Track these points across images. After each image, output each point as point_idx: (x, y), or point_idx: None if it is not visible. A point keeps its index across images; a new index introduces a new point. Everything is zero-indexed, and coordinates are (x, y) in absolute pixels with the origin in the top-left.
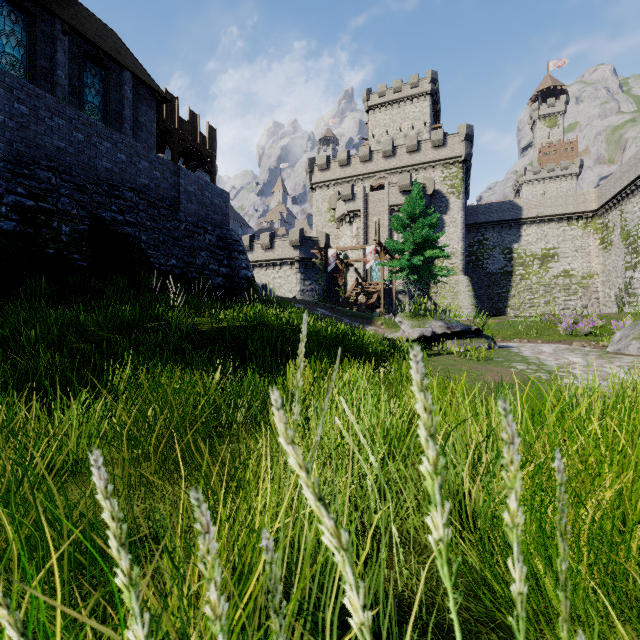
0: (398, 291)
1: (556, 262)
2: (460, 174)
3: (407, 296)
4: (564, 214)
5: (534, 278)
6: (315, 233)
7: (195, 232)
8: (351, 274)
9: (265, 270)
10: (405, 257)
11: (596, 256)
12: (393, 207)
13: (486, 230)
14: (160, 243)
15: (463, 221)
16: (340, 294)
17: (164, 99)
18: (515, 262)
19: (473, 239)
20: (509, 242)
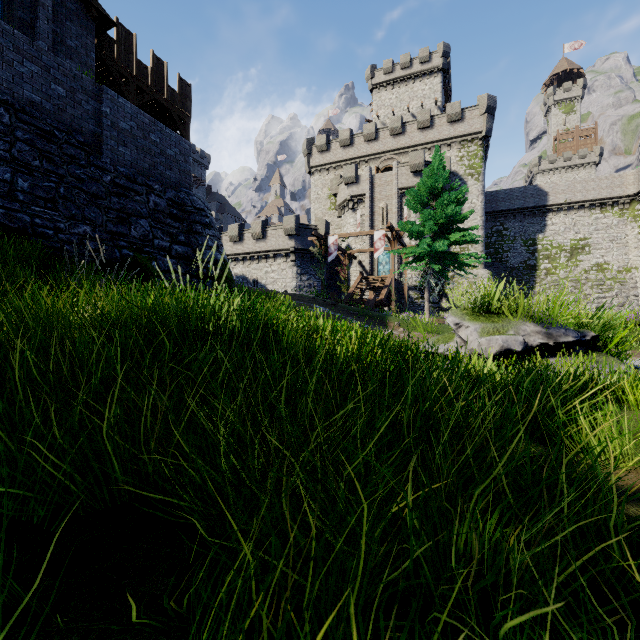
0: (409, 287)
1: (587, 254)
2: (480, 153)
3: (426, 291)
4: (597, 200)
5: (561, 273)
6: (314, 223)
7: (130, 189)
8: (354, 268)
9: (256, 263)
10: (425, 241)
11: (634, 247)
12: (403, 190)
13: (506, 219)
14: (60, 197)
15: (483, 207)
16: (342, 290)
17: (106, 21)
18: (539, 255)
19: (491, 229)
20: (532, 232)
